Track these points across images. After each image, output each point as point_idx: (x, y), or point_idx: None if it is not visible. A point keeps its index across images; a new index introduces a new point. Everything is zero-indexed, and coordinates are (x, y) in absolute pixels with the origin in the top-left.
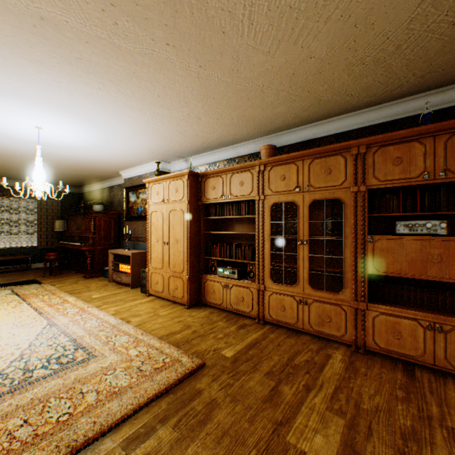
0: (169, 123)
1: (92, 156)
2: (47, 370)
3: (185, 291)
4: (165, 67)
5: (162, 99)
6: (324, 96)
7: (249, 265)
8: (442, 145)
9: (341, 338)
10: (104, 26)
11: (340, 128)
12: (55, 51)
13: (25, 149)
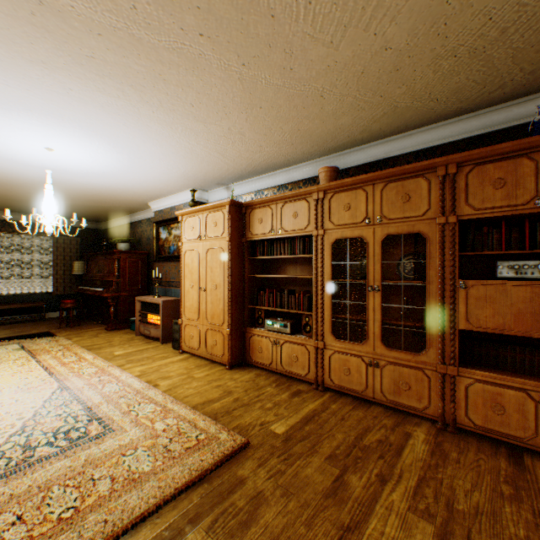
0: (206, 141)
1: (114, 183)
2: (53, 448)
3: (225, 348)
4: (198, 66)
5: (196, 110)
6: (401, 102)
7: (305, 317)
8: None
9: (423, 412)
10: (119, 12)
11: (420, 144)
12: (61, 48)
13: (35, 176)
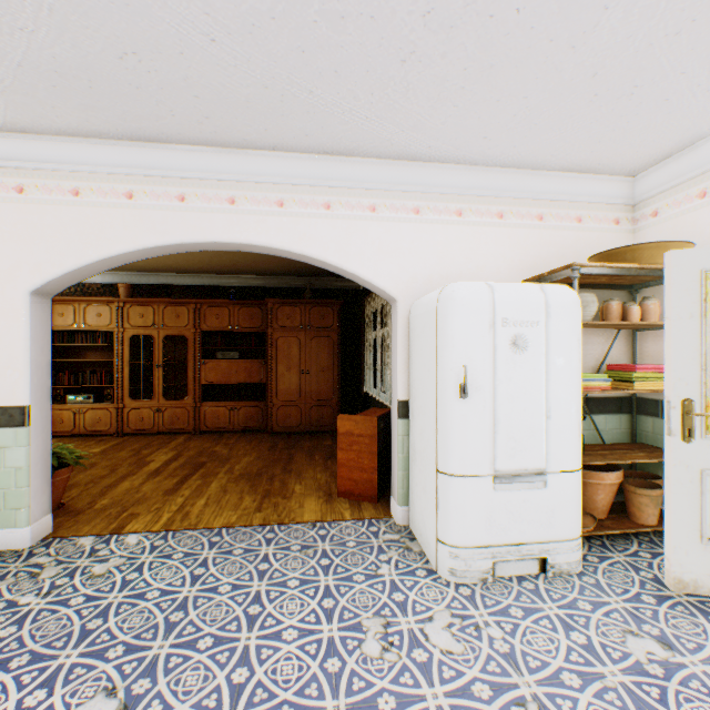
0: None
1: None
2: None
3: None
4: None
5: None
6: (175, 265)
7: (108, 389)
8: (238, 312)
9: (187, 429)
10: None
11: (190, 282)
12: None
13: None
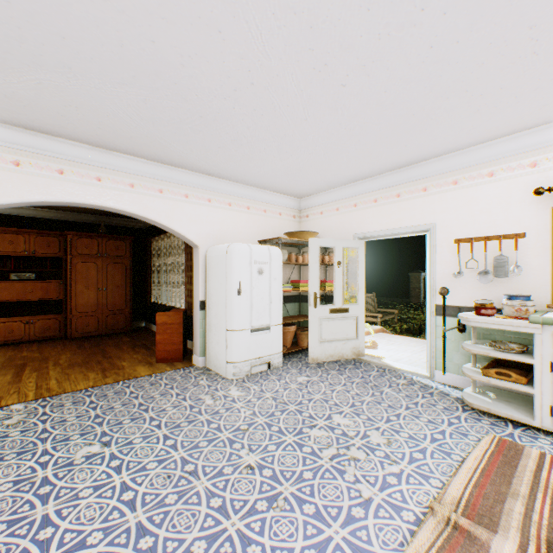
0: None
1: None
2: None
3: None
4: None
5: None
6: None
7: None
8: (35, 240)
9: None
10: None
11: None
12: None
13: None
